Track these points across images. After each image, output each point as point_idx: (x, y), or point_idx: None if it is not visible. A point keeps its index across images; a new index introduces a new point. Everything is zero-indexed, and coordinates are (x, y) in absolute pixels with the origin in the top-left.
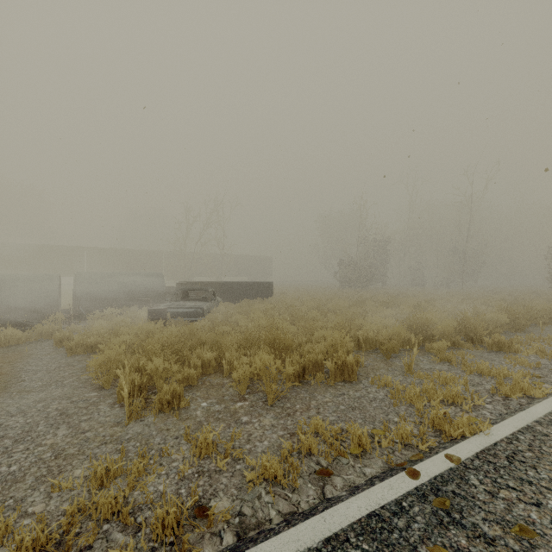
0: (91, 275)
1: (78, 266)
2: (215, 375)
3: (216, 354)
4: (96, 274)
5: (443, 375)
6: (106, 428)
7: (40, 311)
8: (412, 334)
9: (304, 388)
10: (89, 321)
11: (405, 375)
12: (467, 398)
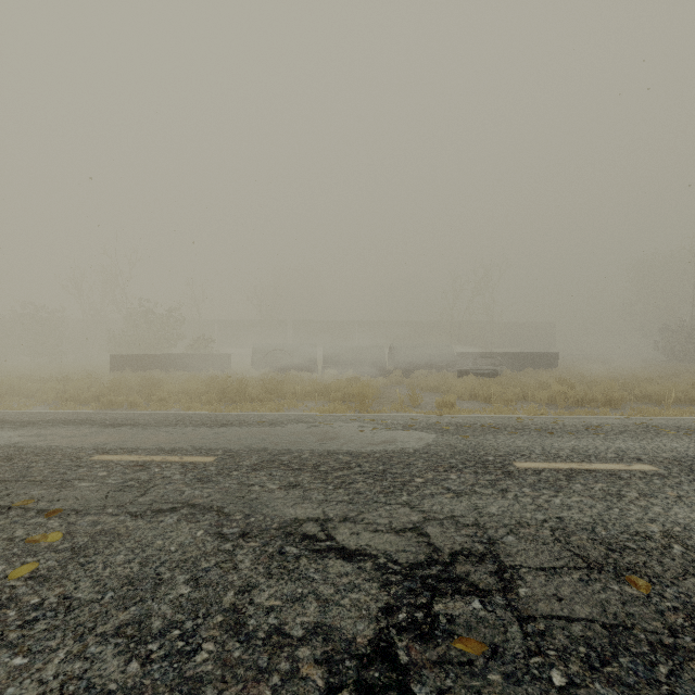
0: (402, 346)
1: (352, 339)
2: (523, 401)
3: (521, 392)
4: (405, 345)
5: (690, 409)
6: (484, 406)
7: (376, 370)
8: (692, 392)
9: (581, 407)
10: (410, 377)
11: (662, 410)
12: (692, 415)
